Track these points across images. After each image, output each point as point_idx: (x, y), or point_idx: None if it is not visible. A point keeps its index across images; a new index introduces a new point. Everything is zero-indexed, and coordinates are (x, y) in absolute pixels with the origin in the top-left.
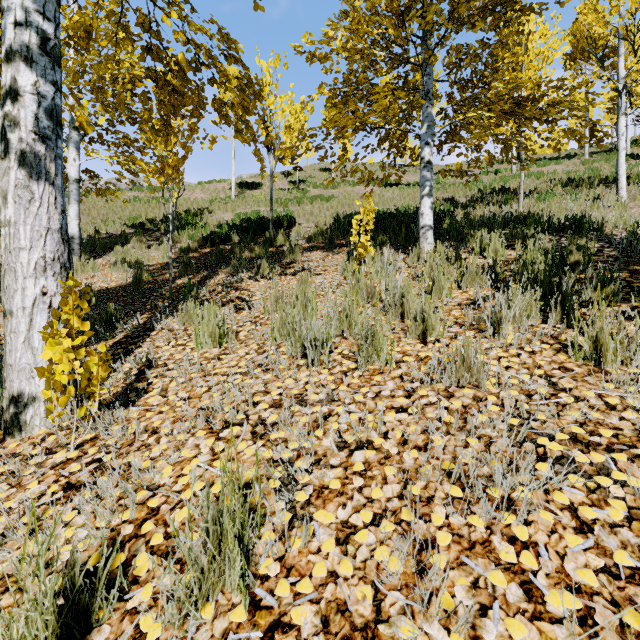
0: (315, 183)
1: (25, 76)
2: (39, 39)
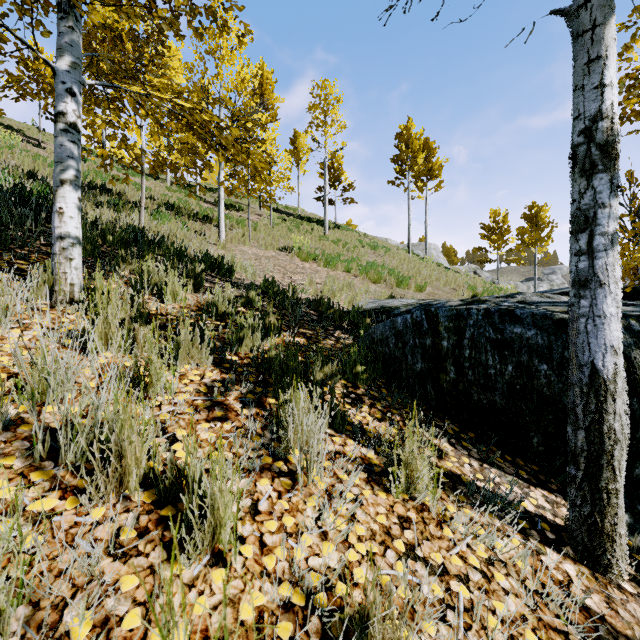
0: None
1: None
2: None
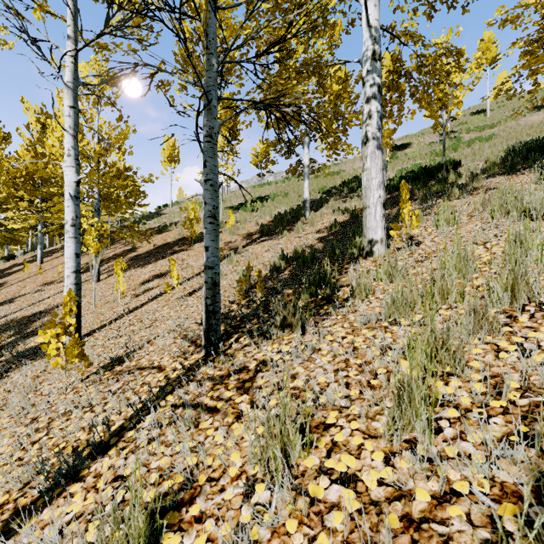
0: (468, 128)
1: (374, 105)
2: (378, 87)
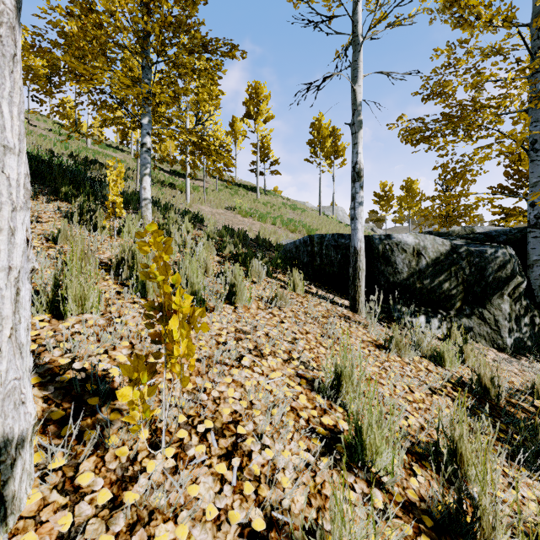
0: None
1: None
2: None
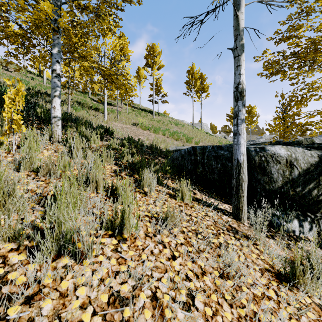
0: None
1: None
2: None
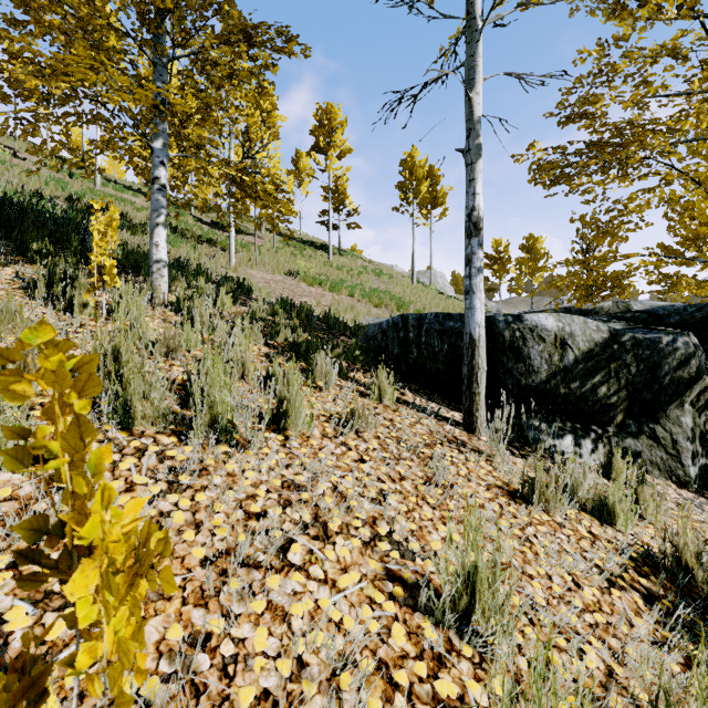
0: None
1: None
2: None
